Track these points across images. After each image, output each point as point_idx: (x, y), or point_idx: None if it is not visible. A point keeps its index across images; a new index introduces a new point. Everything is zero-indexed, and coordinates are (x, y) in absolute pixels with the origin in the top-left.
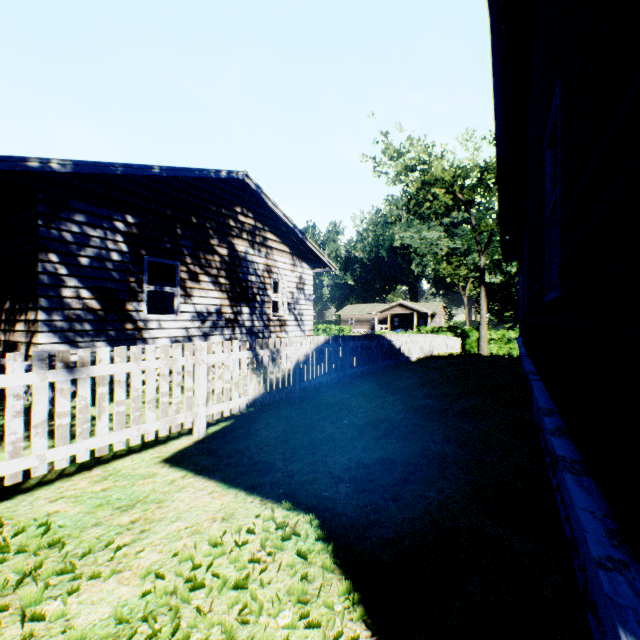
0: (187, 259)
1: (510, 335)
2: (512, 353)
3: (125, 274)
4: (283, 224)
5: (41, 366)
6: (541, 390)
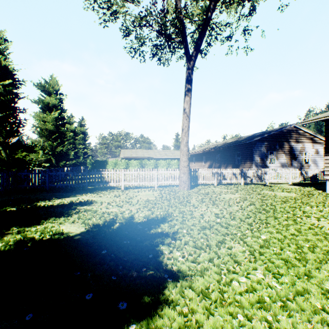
0: (277, 150)
1: None
2: None
3: (265, 155)
4: (308, 133)
5: (272, 170)
6: None
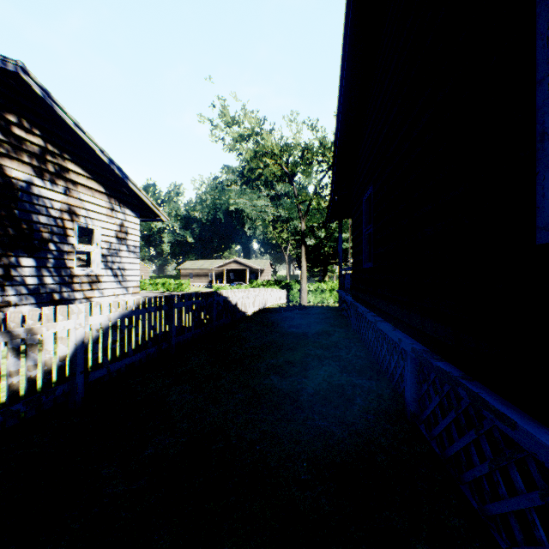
0: None
1: (323, 287)
2: (324, 301)
3: None
4: (94, 156)
5: None
6: (536, 425)
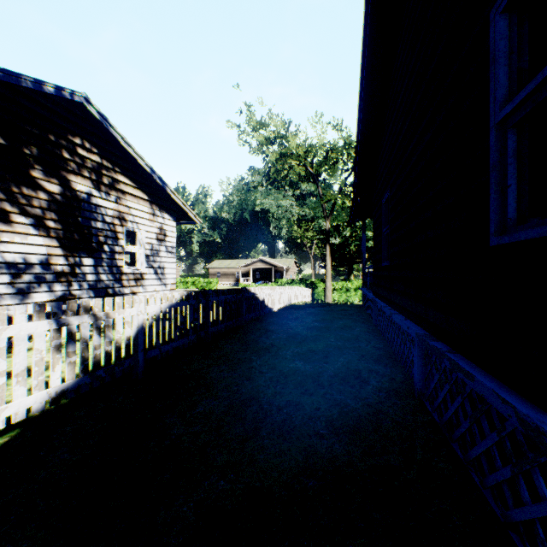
0: None
1: (348, 285)
2: (349, 300)
3: None
4: (139, 168)
5: None
6: (487, 377)
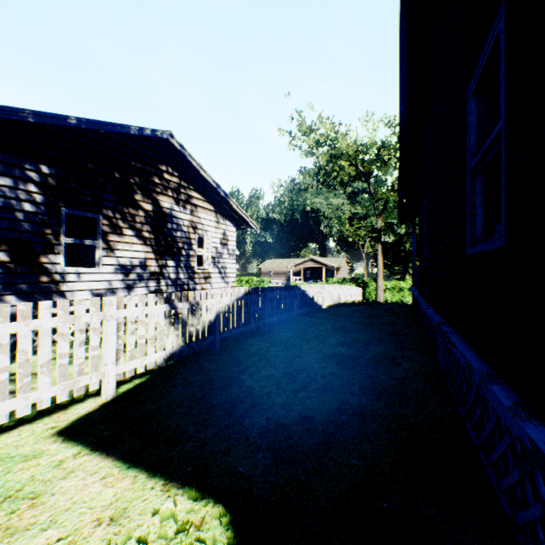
0: (110, 213)
1: (401, 285)
2: (403, 300)
3: (39, 226)
4: (207, 184)
5: None
6: (464, 345)
